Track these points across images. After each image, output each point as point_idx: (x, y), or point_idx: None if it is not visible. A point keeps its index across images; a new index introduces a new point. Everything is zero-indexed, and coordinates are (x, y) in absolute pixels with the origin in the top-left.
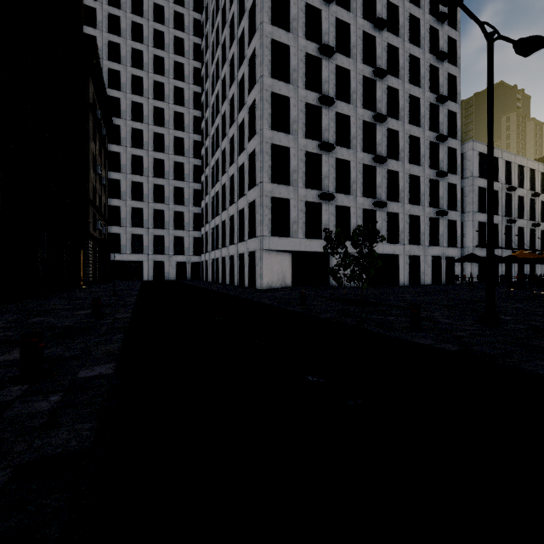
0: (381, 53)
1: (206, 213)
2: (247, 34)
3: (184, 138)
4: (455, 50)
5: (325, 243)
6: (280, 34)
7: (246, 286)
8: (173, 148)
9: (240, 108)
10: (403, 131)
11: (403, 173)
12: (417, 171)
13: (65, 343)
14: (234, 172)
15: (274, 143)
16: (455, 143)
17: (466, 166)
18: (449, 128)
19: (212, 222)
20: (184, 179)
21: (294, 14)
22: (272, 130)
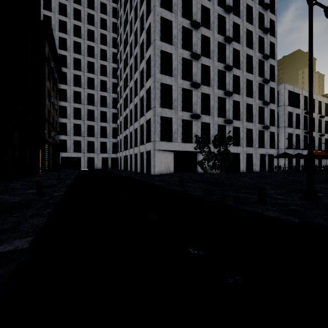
0: (229, 28)
1: (120, 127)
2: (145, 14)
3: (106, 81)
4: (274, 27)
5: (194, 146)
6: (166, 13)
7: (144, 173)
8: (100, 87)
9: (141, 61)
10: (242, 76)
11: (242, 103)
12: (251, 101)
13: (4, 217)
14: (137, 101)
15: (162, 82)
16: (274, 84)
17: (280, 98)
18: (270, 75)
19: (123, 132)
20: (107, 106)
21: (175, 1)
22: (161, 74)
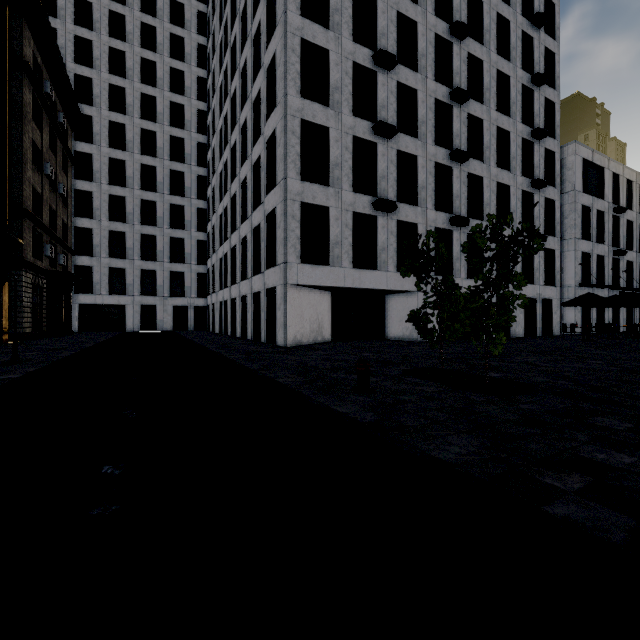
0: (459, 5)
1: (212, 239)
2: None
3: (184, 139)
4: (552, 17)
5: (381, 276)
6: None
7: (262, 341)
8: (169, 151)
9: (256, 77)
10: (488, 120)
11: (488, 180)
12: (507, 178)
13: None
14: (246, 173)
15: (304, 118)
16: (553, 143)
17: (565, 176)
18: (545, 124)
19: (219, 250)
20: (185, 194)
21: None
22: (302, 98)
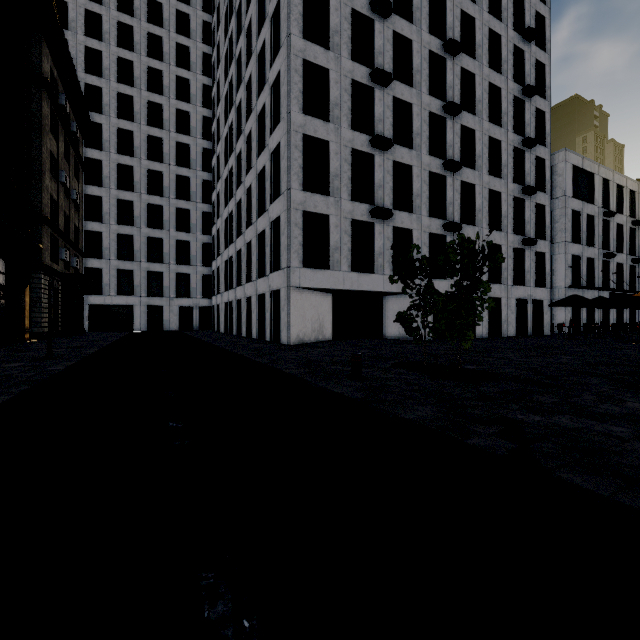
0: (452, 23)
1: (217, 242)
2: None
3: (189, 145)
4: (543, 31)
5: (378, 279)
6: None
7: (267, 340)
8: (175, 157)
9: (260, 91)
10: (480, 130)
11: (480, 187)
12: (498, 185)
13: None
14: (251, 181)
15: (306, 133)
16: (543, 151)
17: (556, 182)
18: (536, 132)
19: (224, 253)
20: (190, 198)
21: None
22: (304, 114)
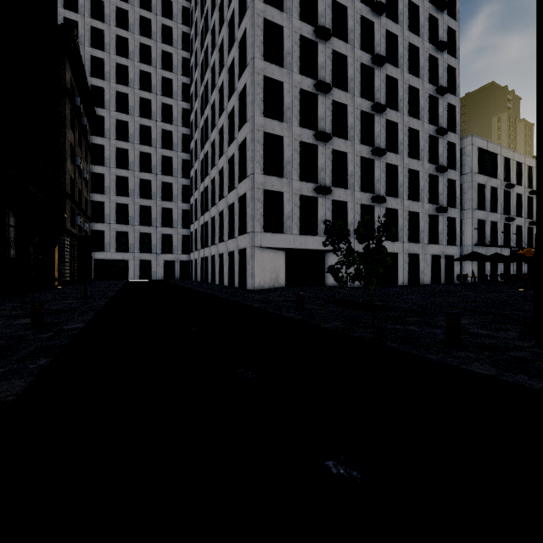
0: (379, 40)
1: (195, 210)
2: (238, 14)
3: (172, 132)
4: (454, 41)
5: (321, 240)
6: (273, 13)
7: (236, 287)
8: (161, 141)
9: (231, 95)
10: (402, 123)
11: (402, 168)
12: (417, 165)
13: None
14: (223, 164)
15: (266, 131)
16: (454, 137)
17: (465, 161)
18: (448, 122)
19: (201, 218)
20: (173, 174)
21: None
22: (264, 117)
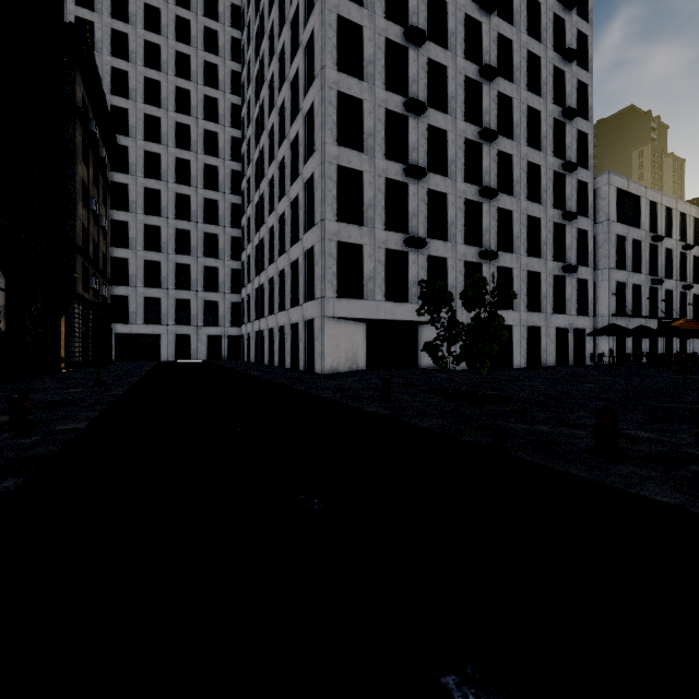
0: (489, 47)
1: (247, 269)
2: (303, 11)
3: (218, 167)
4: (585, 49)
5: (412, 308)
6: (350, 9)
7: (301, 370)
8: (203, 180)
9: (294, 118)
10: (518, 155)
11: (518, 214)
12: (537, 211)
13: None
14: (284, 208)
15: (340, 164)
16: (586, 174)
17: (599, 206)
18: (578, 155)
19: (255, 280)
20: (219, 223)
21: None
22: (338, 145)
